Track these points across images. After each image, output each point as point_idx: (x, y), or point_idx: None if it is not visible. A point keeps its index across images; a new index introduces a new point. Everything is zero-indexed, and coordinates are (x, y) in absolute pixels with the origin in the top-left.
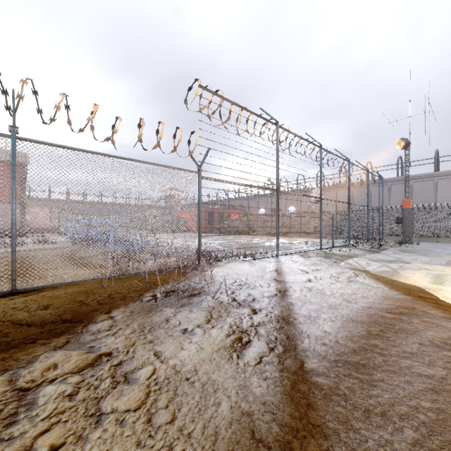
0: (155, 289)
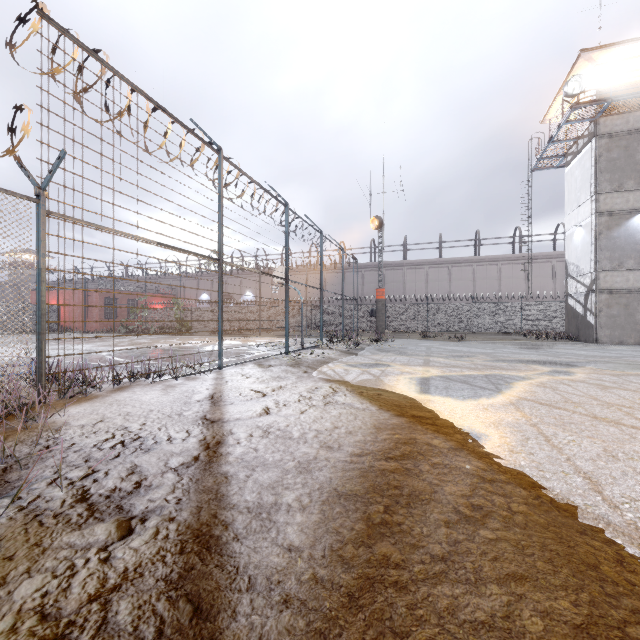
0: None
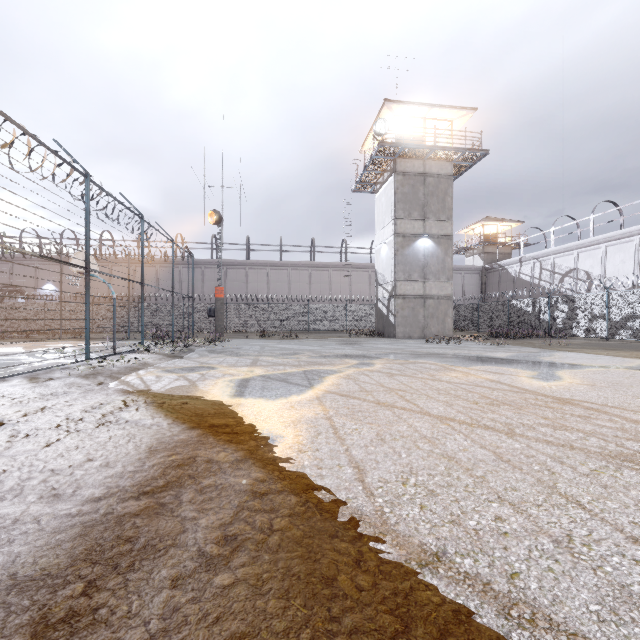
0: None
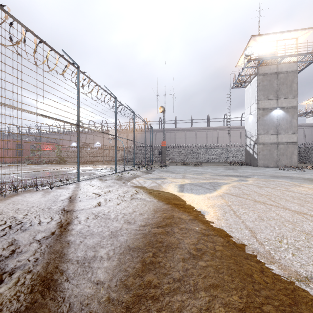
0: None
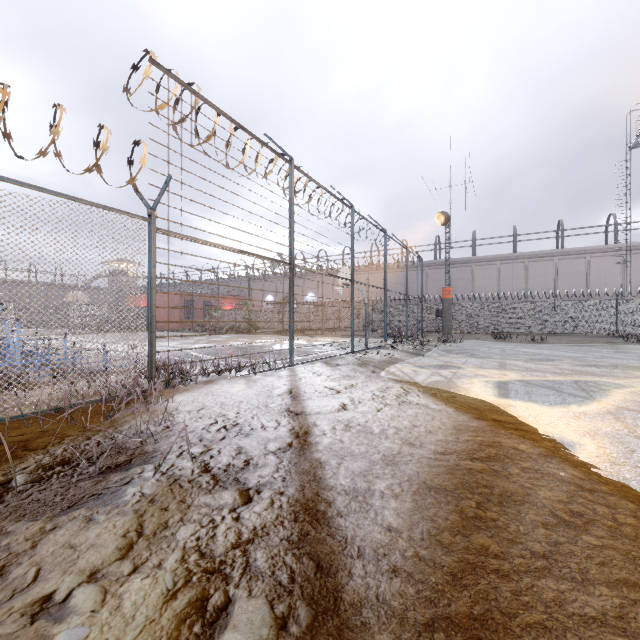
0: (18, 461)
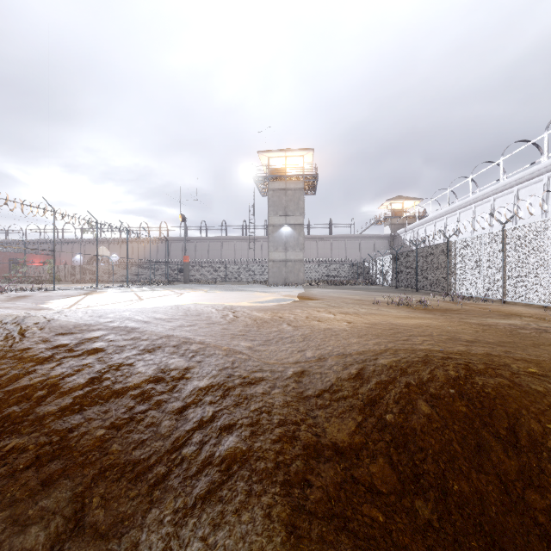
0: None
